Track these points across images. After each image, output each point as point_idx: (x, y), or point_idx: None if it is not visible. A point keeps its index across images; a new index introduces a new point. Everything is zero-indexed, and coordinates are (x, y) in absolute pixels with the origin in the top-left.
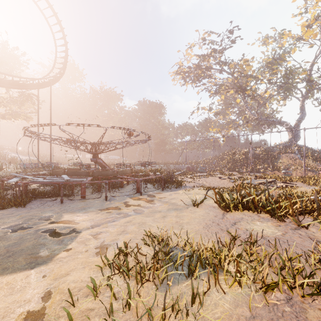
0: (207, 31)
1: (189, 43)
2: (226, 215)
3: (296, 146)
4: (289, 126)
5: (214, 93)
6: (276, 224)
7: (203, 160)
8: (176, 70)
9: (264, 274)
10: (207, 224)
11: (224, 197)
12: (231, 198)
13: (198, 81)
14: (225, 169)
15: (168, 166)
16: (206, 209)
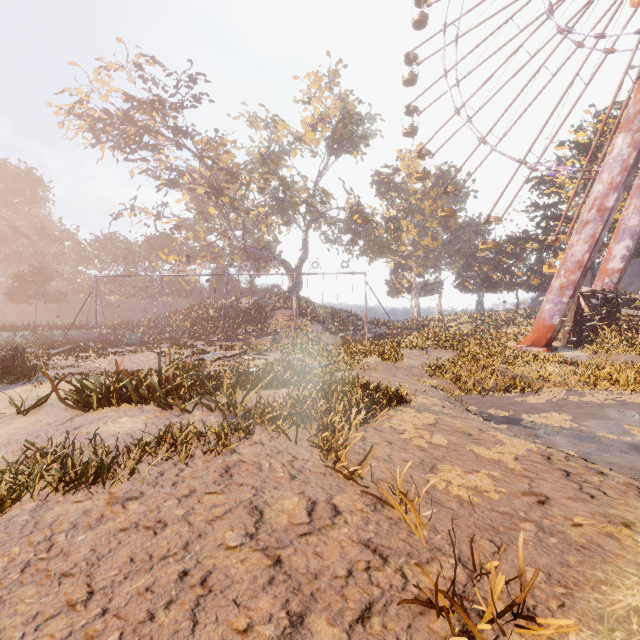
0: (146, 55)
1: (102, 58)
2: (78, 418)
3: (297, 299)
4: (290, 267)
5: (168, 184)
6: (154, 416)
7: (148, 320)
8: (71, 107)
9: (36, 487)
10: (9, 442)
11: (90, 387)
12: (102, 386)
13: (129, 148)
14: (186, 337)
15: (47, 334)
16: (44, 416)
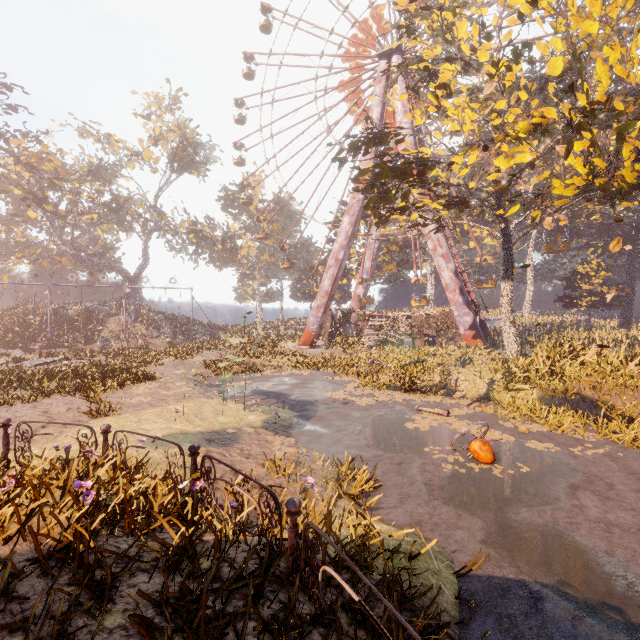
0: None
1: None
2: None
3: (136, 305)
4: (128, 274)
5: None
6: None
7: None
8: None
9: None
10: None
11: None
12: None
13: None
14: None
15: None
16: None
